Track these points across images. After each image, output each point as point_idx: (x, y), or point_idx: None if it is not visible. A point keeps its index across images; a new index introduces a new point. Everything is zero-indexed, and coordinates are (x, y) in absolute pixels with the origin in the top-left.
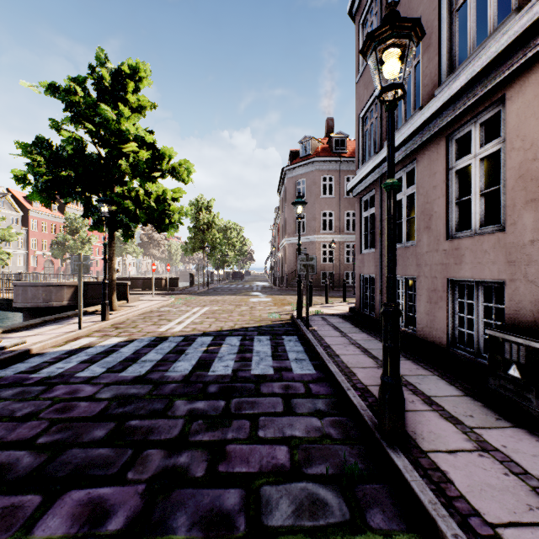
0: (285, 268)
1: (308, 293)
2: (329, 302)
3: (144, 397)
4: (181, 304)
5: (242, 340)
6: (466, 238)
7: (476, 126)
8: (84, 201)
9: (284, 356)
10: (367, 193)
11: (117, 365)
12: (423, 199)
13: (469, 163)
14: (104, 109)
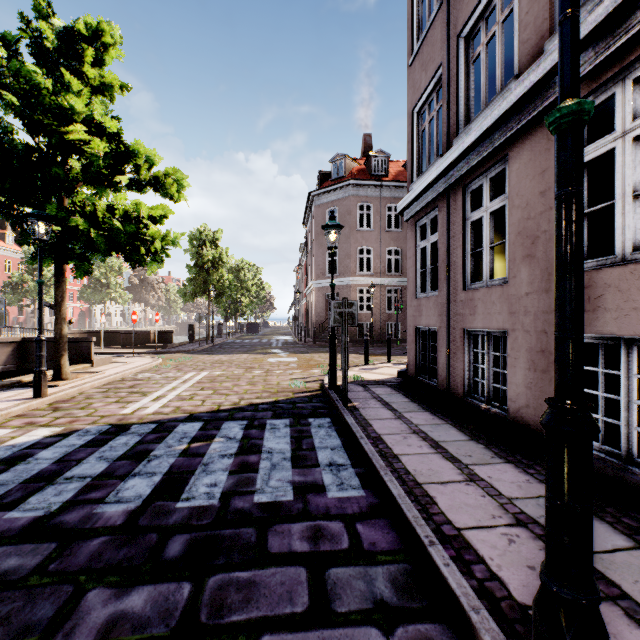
0: (312, 318)
1: (346, 354)
2: (370, 363)
3: (25, 580)
4: (170, 367)
5: (248, 428)
6: (606, 269)
7: (625, 85)
8: (12, 218)
9: (311, 459)
10: (426, 214)
11: (13, 492)
12: (520, 213)
13: (610, 148)
14: (31, 71)
